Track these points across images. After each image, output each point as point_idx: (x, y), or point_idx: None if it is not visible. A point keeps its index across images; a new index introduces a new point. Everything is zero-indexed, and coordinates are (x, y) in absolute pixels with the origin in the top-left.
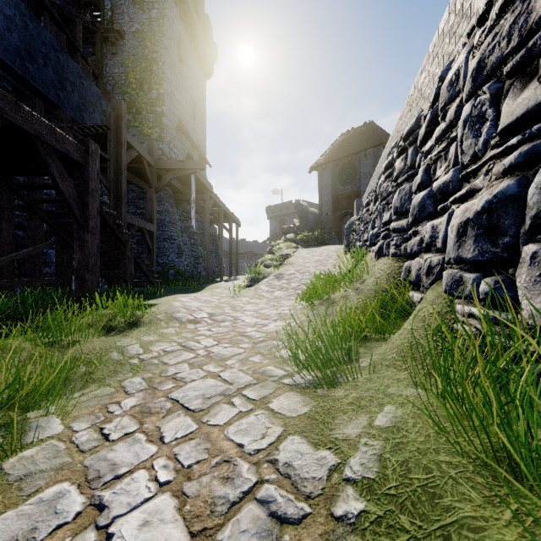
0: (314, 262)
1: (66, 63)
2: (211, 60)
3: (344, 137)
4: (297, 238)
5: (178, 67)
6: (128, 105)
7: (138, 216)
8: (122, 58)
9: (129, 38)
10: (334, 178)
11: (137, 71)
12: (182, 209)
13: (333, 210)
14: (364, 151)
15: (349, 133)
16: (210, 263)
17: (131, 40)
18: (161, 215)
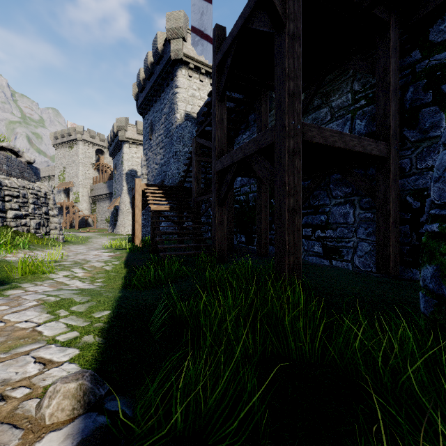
0: None
1: None
2: None
3: None
4: None
5: None
6: None
7: None
8: None
9: None
10: None
11: None
12: None
13: None
14: None
15: None
16: None
17: None
18: None
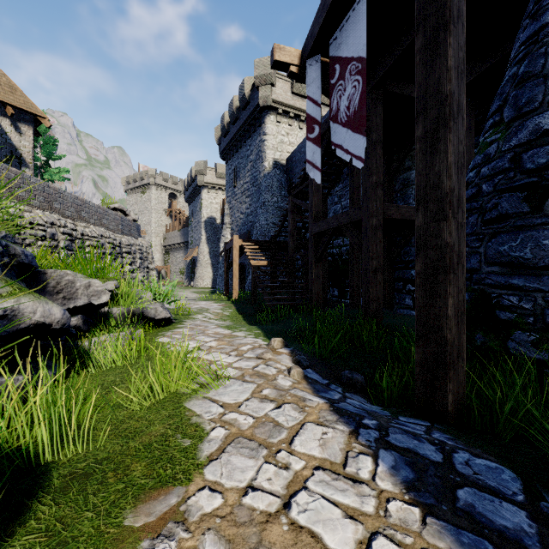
0: None
1: None
2: None
3: None
4: None
5: None
6: None
7: None
8: None
9: None
10: None
11: None
12: None
13: None
14: None
15: None
16: None
17: None
18: None
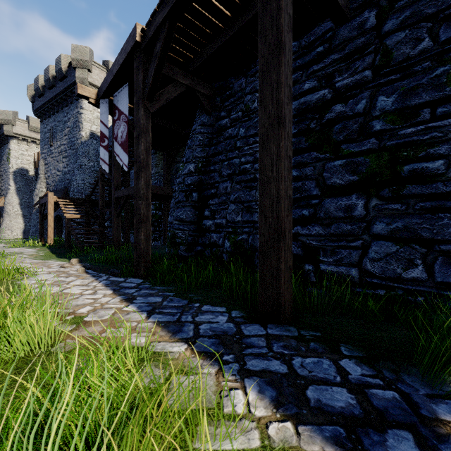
0: None
1: None
2: None
3: None
4: None
5: None
6: None
7: None
8: None
9: None
10: None
11: None
12: None
13: None
14: None
15: None
16: None
17: None
18: None
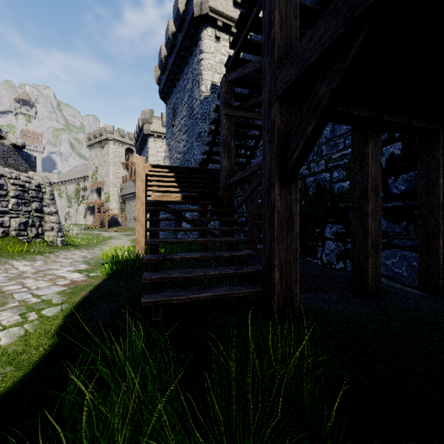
0: None
1: None
2: None
3: None
4: None
5: None
6: None
7: None
8: None
9: None
10: None
11: None
12: None
13: None
14: None
15: None
16: None
17: None
18: None
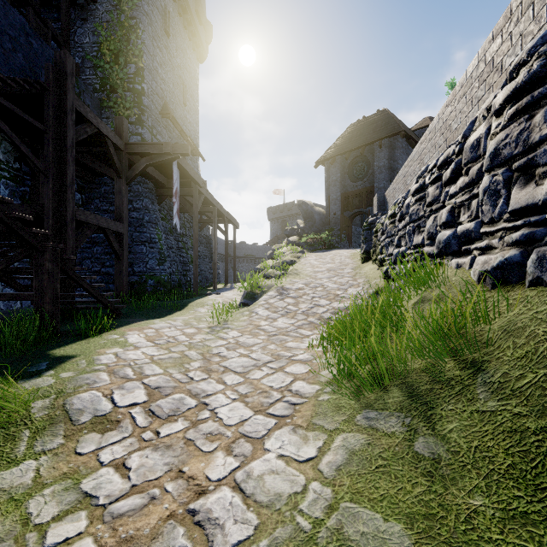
0: (327, 271)
1: (2, 11)
2: (205, 41)
3: (354, 127)
4: (302, 241)
5: (164, 41)
6: (100, 81)
7: (111, 215)
8: (93, 25)
9: (102, 1)
10: (343, 173)
11: (111, 40)
12: (167, 207)
13: (342, 210)
14: (379, 141)
15: (360, 122)
16: (202, 269)
17: (104, 4)
18: (138, 212)
